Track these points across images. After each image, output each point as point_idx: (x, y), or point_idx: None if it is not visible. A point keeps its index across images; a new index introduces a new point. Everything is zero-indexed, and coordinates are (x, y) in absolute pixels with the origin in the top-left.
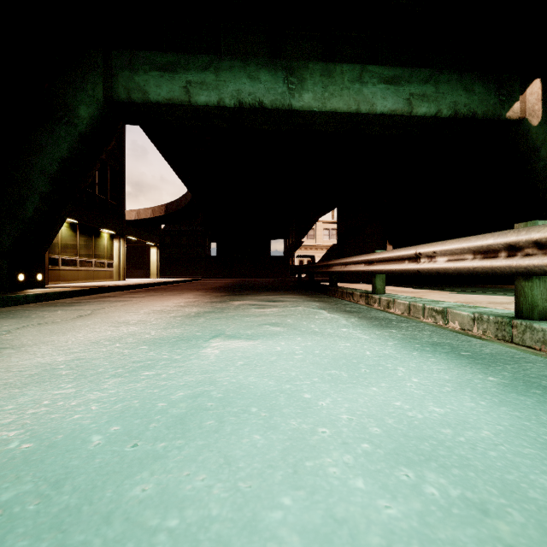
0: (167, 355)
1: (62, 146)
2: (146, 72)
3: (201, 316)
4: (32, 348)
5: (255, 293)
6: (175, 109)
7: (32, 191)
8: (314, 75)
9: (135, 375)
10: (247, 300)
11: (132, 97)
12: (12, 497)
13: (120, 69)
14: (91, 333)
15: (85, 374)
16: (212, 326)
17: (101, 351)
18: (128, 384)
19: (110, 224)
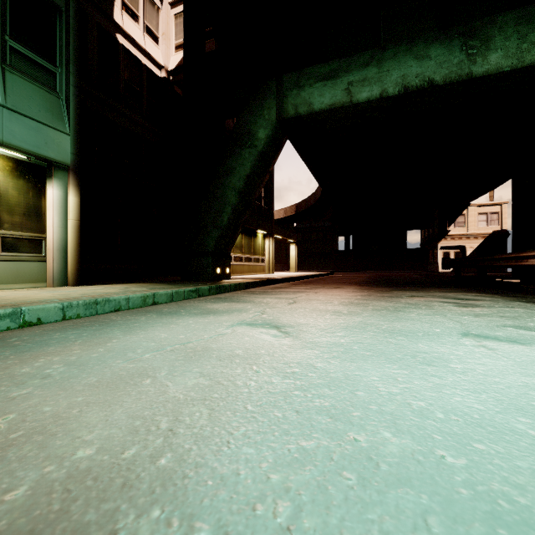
0: (442, 349)
1: (247, 165)
2: (311, 85)
3: (404, 311)
4: (302, 328)
5: (421, 289)
6: (335, 113)
7: (227, 204)
8: (506, 28)
9: (444, 366)
10: (425, 296)
11: (299, 112)
12: (529, 467)
13: (289, 90)
14: (326, 320)
15: (390, 358)
16: (438, 323)
17: (365, 337)
18: (453, 374)
19: (264, 225)
